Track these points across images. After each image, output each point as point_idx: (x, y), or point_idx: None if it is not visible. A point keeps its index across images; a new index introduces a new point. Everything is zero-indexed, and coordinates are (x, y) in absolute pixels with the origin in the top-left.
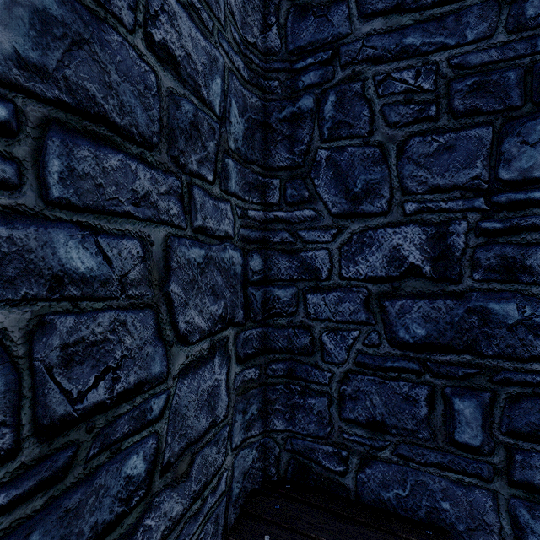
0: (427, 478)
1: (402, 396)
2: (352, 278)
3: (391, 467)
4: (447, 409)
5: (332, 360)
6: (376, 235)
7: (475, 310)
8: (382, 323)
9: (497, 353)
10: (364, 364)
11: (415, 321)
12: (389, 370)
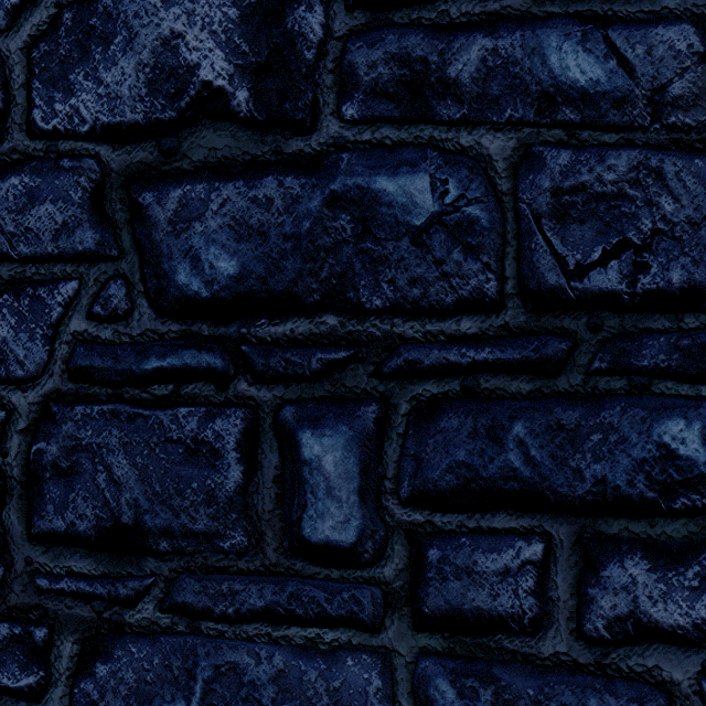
0: (242, 655)
1: (183, 445)
2: (60, 133)
3: (157, 646)
4: (286, 463)
5: (9, 372)
6: (122, 10)
7: (346, 199)
8: (136, 252)
9: (391, 301)
10: (92, 371)
11: (214, 240)
12: (153, 381)
